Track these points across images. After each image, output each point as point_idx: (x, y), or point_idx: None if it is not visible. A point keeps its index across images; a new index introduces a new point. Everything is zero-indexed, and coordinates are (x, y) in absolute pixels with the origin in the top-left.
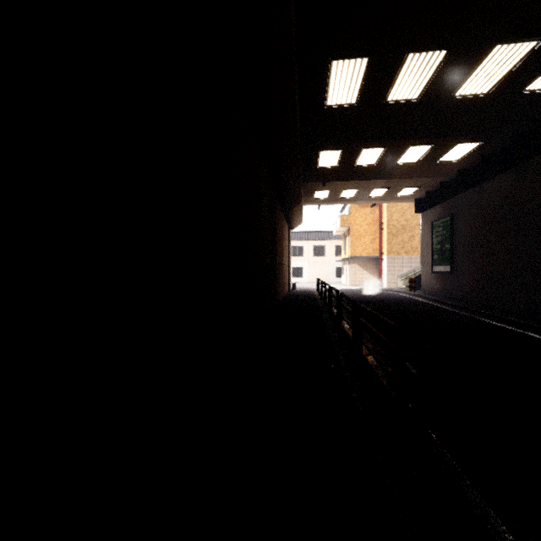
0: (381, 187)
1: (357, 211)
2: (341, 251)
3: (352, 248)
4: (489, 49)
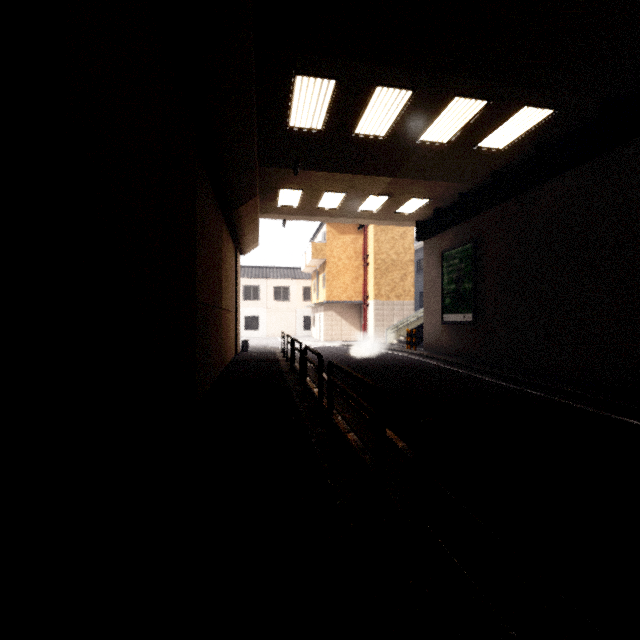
0: (380, 192)
1: (335, 239)
2: (310, 294)
3: (328, 290)
4: None
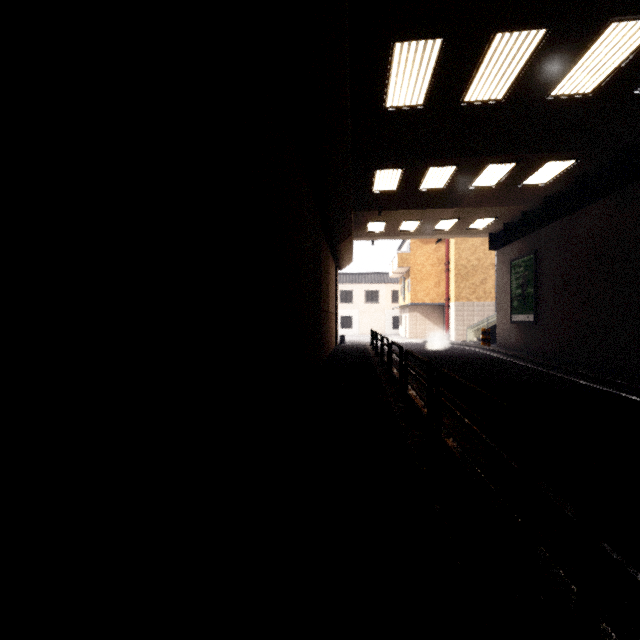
0: (450, 217)
1: (419, 248)
2: (398, 297)
3: (412, 293)
4: (600, 29)
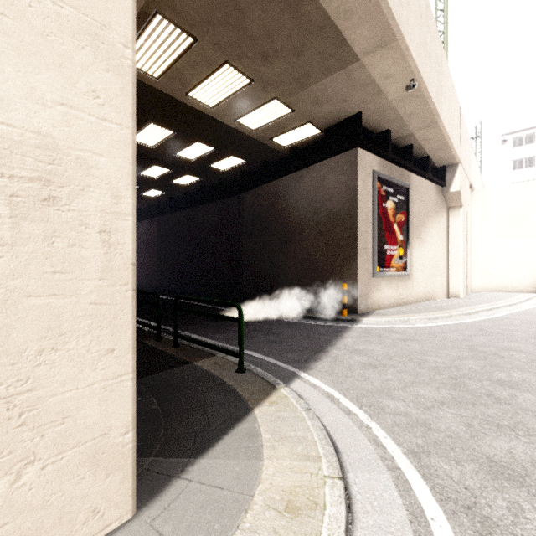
0: None
1: None
2: None
3: None
4: None
